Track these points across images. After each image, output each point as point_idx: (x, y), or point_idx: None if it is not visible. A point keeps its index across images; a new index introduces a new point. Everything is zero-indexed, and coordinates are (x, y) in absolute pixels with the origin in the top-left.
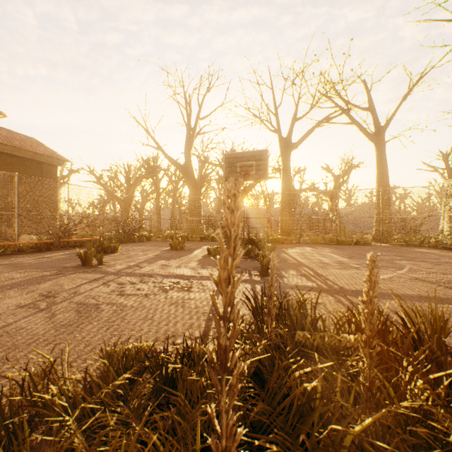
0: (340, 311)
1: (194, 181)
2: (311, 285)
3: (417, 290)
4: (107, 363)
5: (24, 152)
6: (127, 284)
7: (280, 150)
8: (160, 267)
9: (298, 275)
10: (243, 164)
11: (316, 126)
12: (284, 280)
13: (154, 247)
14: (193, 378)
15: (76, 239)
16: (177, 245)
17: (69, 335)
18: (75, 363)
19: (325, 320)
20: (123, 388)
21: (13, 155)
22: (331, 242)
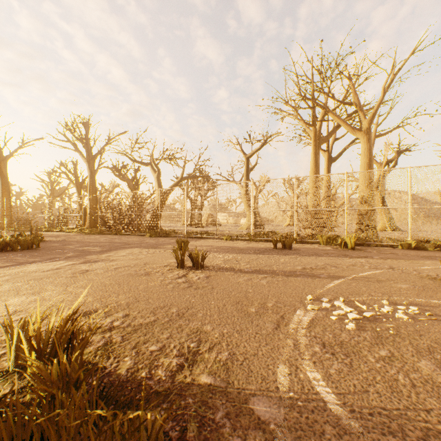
0: None
1: None
2: None
3: None
4: None
5: None
6: None
7: None
8: None
9: None
10: None
11: None
12: None
13: None
14: None
15: None
16: None
17: None
18: None
19: None
20: None
21: None
22: None
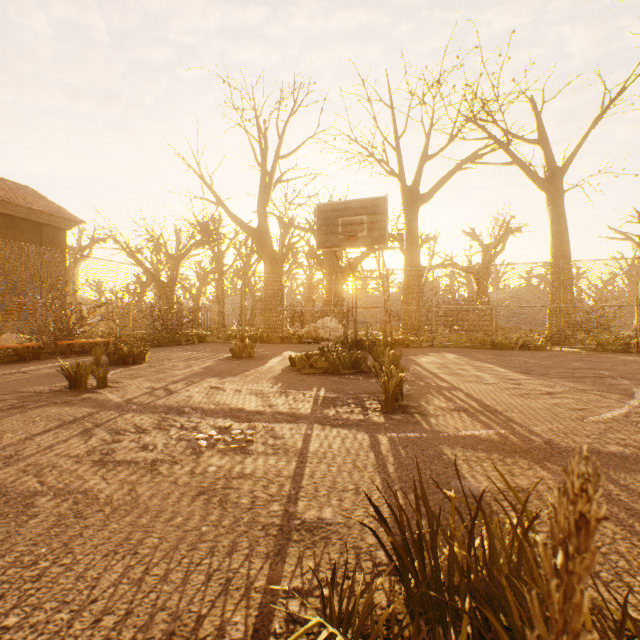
0: None
1: (272, 252)
2: (486, 436)
3: None
4: None
5: (12, 207)
6: (127, 434)
7: (403, 203)
8: (205, 392)
9: (453, 411)
10: (347, 221)
11: (457, 168)
12: (431, 421)
13: (207, 353)
14: None
15: (82, 340)
16: (242, 350)
17: None
18: None
19: None
20: None
21: None
22: (483, 345)
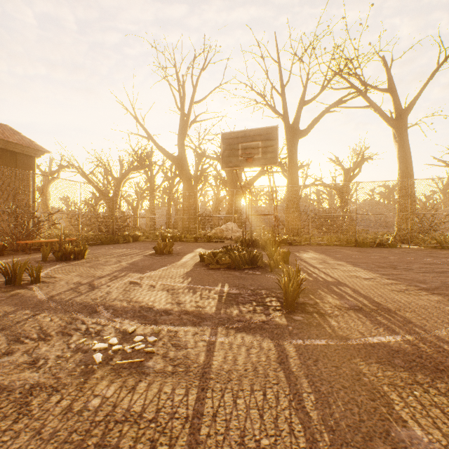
0: None
1: (188, 174)
2: (396, 344)
3: None
4: None
5: None
6: (26, 342)
7: (287, 136)
8: (123, 287)
9: (349, 310)
10: (246, 146)
11: (327, 110)
12: (332, 323)
13: (136, 250)
14: None
15: (38, 240)
16: (163, 248)
17: None
18: None
19: None
20: None
21: None
22: (348, 244)
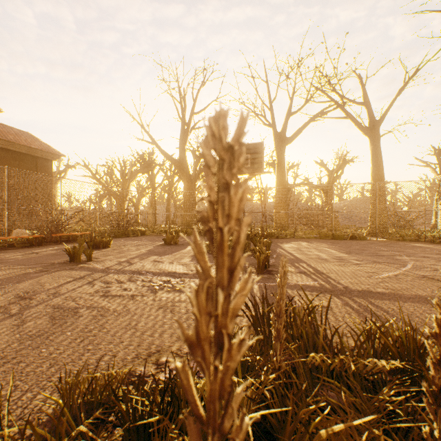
0: (350, 316)
1: (189, 175)
2: (312, 284)
3: (429, 290)
4: (61, 404)
5: (18, 146)
6: (114, 284)
7: (275, 144)
8: (152, 263)
9: (297, 273)
10: None
11: (310, 121)
12: None
13: (148, 242)
14: (173, 436)
15: (68, 233)
16: (171, 240)
17: (34, 350)
18: (31, 393)
19: (342, 335)
20: (81, 439)
21: (7, 149)
22: (326, 237)
